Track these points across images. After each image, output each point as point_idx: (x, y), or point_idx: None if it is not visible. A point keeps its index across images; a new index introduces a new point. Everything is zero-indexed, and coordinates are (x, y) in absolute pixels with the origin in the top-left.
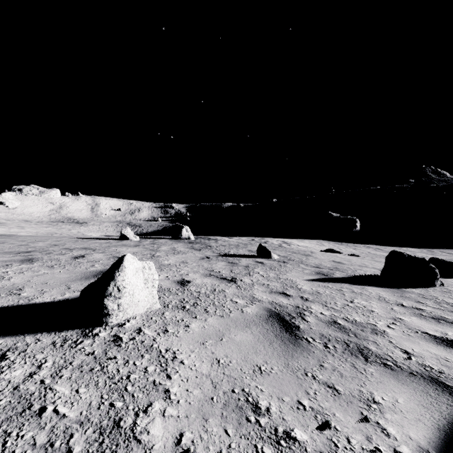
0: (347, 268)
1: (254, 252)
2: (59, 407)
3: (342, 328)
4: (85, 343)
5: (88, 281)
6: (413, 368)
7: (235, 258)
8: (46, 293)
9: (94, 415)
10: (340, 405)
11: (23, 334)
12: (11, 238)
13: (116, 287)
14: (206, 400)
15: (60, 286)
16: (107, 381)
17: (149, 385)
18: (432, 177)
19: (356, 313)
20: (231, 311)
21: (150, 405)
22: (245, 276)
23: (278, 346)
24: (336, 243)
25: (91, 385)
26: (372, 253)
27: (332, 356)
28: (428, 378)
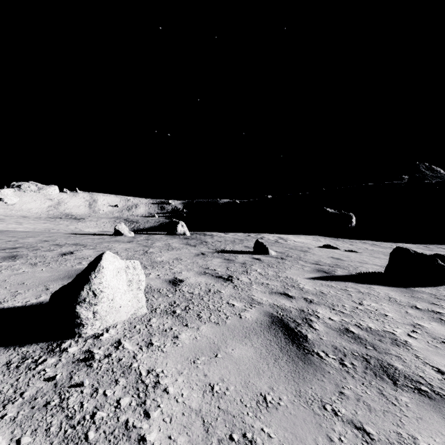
0: (348, 265)
1: (250, 248)
2: None
3: (356, 338)
4: (48, 363)
5: (70, 280)
6: None
7: (231, 255)
8: (19, 295)
9: None
10: None
11: None
12: (2, 234)
13: (91, 292)
14: None
15: (38, 286)
16: (63, 423)
17: (119, 429)
18: (425, 173)
19: (368, 318)
20: (227, 316)
21: None
22: (243, 274)
23: (285, 364)
24: (332, 239)
25: (40, 430)
26: (369, 248)
27: (352, 378)
28: None
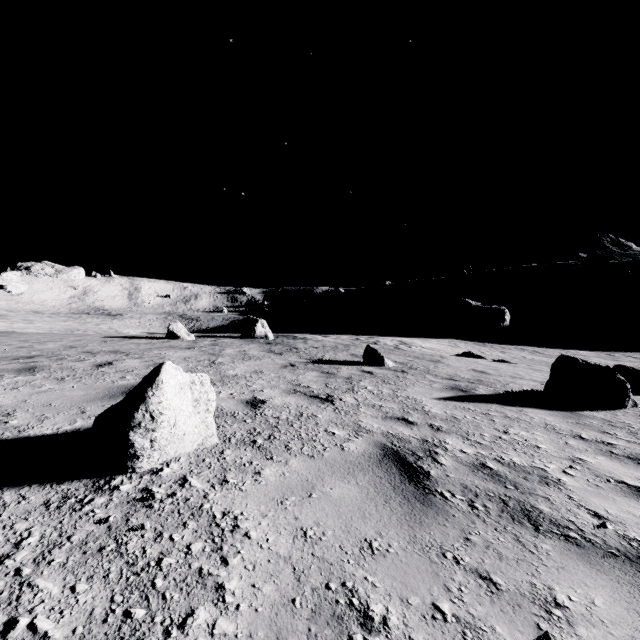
0: (495, 381)
1: (359, 357)
2: (38, 619)
3: (494, 476)
4: (96, 503)
5: (113, 401)
6: (611, 543)
7: (332, 366)
8: (47, 420)
9: (96, 633)
10: (501, 612)
11: (0, 488)
12: (10, 337)
13: (148, 414)
14: (283, 603)
15: (70, 409)
16: (124, 569)
17: (192, 576)
18: (611, 250)
19: (514, 450)
20: (325, 447)
21: (190, 615)
22: (347, 393)
23: (398, 506)
24: (476, 344)
25: (97, 577)
26: (528, 357)
27: (482, 522)
28: (637, 560)
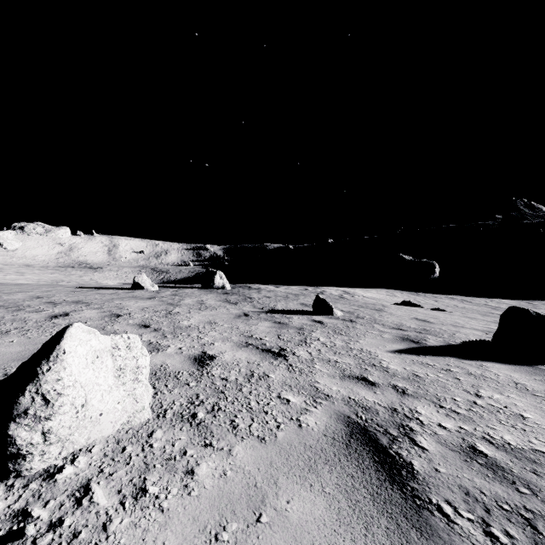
0: (440, 330)
1: (309, 306)
2: None
3: (495, 468)
4: None
5: None
6: None
7: (283, 316)
8: None
9: None
10: None
11: None
12: None
13: (39, 396)
14: None
15: None
16: None
17: None
18: (524, 211)
19: (499, 422)
20: (278, 423)
21: None
22: (300, 345)
23: (386, 539)
24: (411, 294)
25: None
26: (460, 306)
27: None
28: None
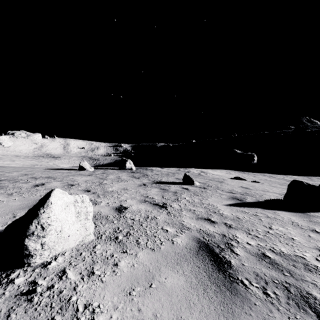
0: (255, 193)
1: (180, 179)
2: None
3: (273, 264)
4: None
5: None
6: None
7: (166, 185)
8: None
9: None
10: None
11: None
12: None
13: (39, 225)
14: None
15: (7, 214)
16: None
17: None
18: (307, 124)
19: (279, 242)
20: (161, 242)
21: None
22: (174, 202)
23: (214, 295)
24: (240, 172)
25: None
26: (268, 179)
27: (277, 311)
28: None
